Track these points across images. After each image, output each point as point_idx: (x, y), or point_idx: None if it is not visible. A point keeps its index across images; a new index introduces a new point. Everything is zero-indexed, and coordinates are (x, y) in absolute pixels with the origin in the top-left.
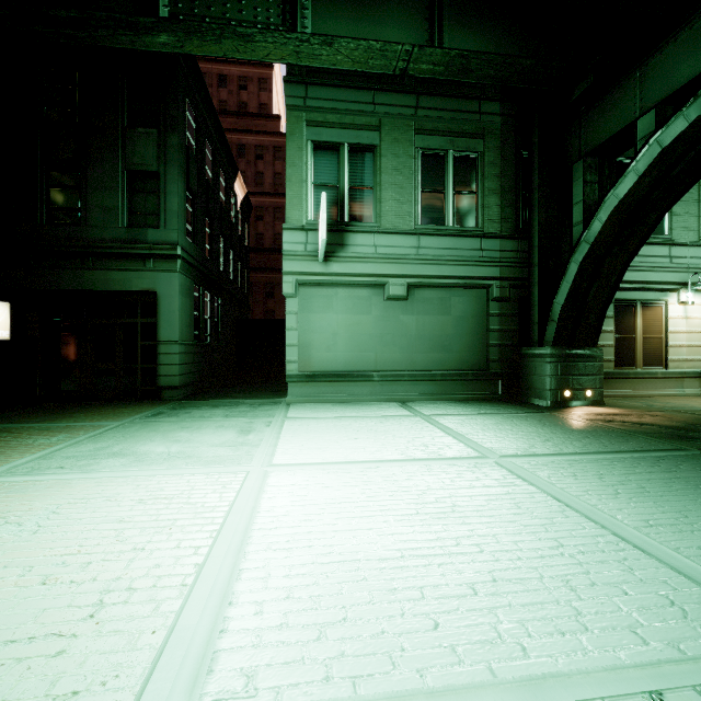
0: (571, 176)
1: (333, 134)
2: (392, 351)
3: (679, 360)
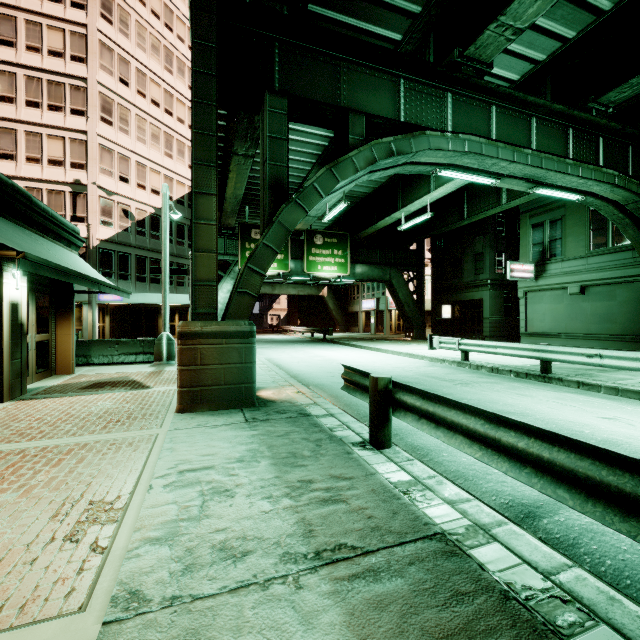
0: None
1: (540, 218)
2: (575, 322)
3: None
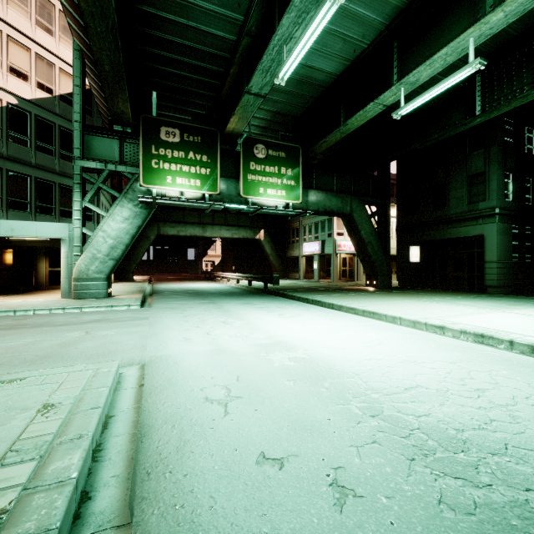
0: None
1: None
2: None
3: None
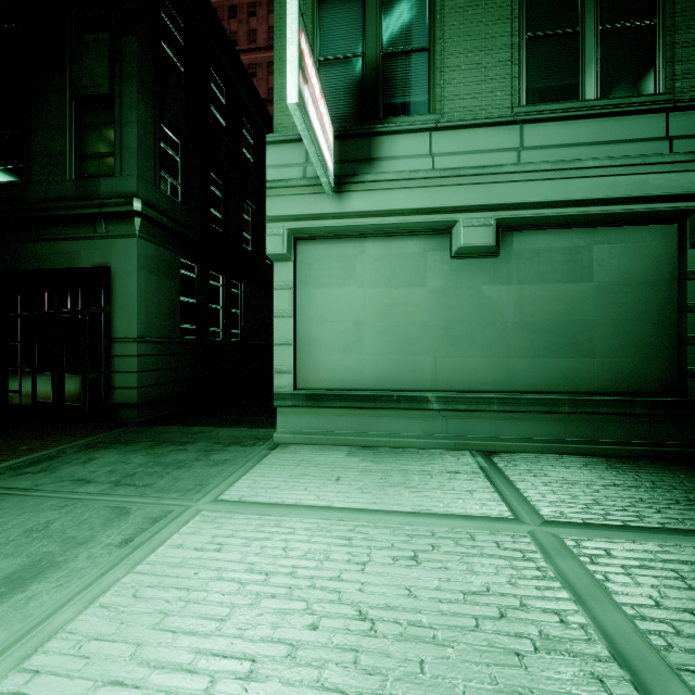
0: None
1: None
2: (467, 353)
3: None
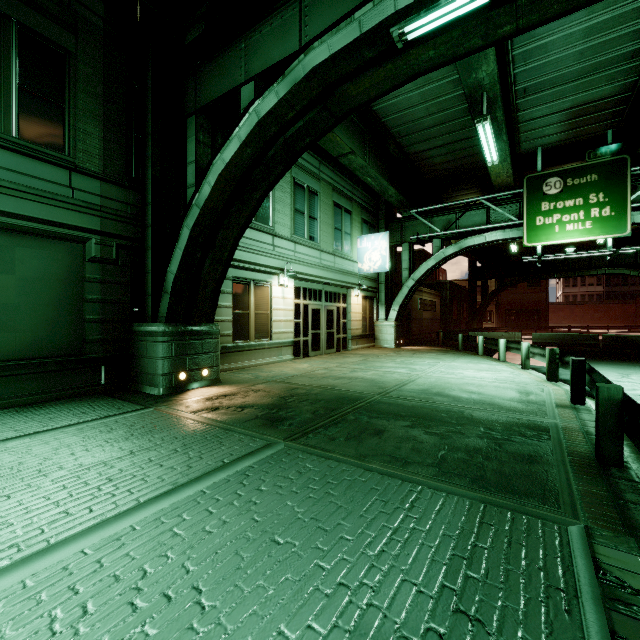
0: (185, 131)
1: None
2: None
3: (280, 333)
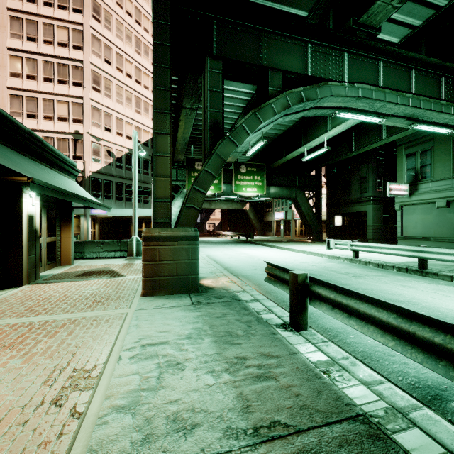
0: None
1: (413, 149)
2: (442, 229)
3: None
